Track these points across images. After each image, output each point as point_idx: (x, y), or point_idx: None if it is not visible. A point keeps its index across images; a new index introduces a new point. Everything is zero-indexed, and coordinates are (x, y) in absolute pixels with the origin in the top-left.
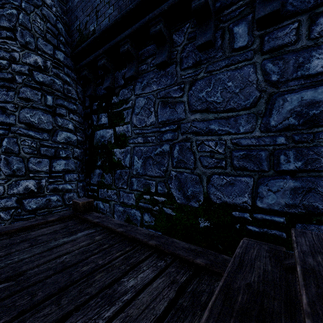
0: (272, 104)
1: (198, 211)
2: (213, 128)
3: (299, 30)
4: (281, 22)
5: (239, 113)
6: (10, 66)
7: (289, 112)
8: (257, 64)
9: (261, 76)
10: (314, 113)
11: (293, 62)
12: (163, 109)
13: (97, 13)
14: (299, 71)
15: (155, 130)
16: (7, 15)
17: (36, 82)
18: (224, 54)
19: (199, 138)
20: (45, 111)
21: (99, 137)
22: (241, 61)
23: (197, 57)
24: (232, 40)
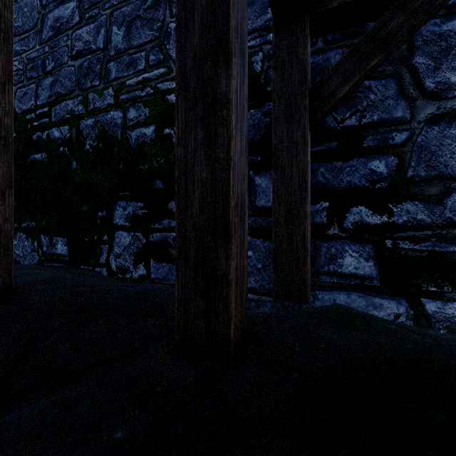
0: (43, 22)
1: None
2: (18, 49)
3: None
4: None
5: (30, 33)
6: None
7: (50, 27)
8: None
9: (39, 2)
10: (58, 25)
11: None
12: None
13: None
14: None
15: None
16: None
17: None
18: None
19: None
20: None
21: None
22: None
23: None
24: None
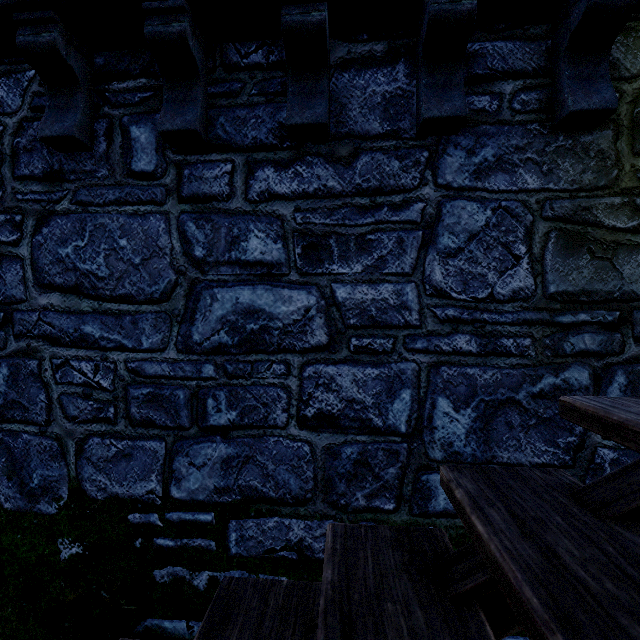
0: (196, 301)
1: (57, 524)
2: (91, 332)
3: (234, 178)
4: (209, 153)
5: (142, 309)
6: None
7: (221, 320)
8: (172, 218)
9: (178, 243)
10: (253, 328)
11: (226, 232)
12: None
13: None
14: (234, 251)
15: None
16: None
17: None
18: (113, 175)
19: (58, 350)
20: None
21: None
22: (145, 201)
23: (54, 159)
24: (128, 151)
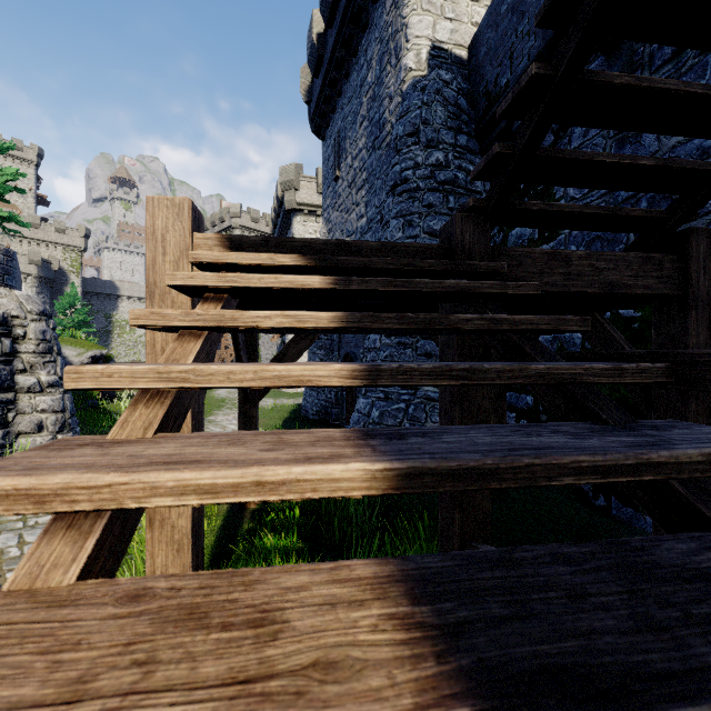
0: None
1: None
2: (710, 144)
3: None
4: None
5: None
6: (414, 174)
7: None
8: None
9: None
10: None
11: None
12: (619, 151)
13: (511, 56)
14: None
15: (606, 191)
16: (412, 120)
17: (437, 183)
18: None
19: None
20: (447, 216)
21: (514, 239)
22: None
23: None
24: None
